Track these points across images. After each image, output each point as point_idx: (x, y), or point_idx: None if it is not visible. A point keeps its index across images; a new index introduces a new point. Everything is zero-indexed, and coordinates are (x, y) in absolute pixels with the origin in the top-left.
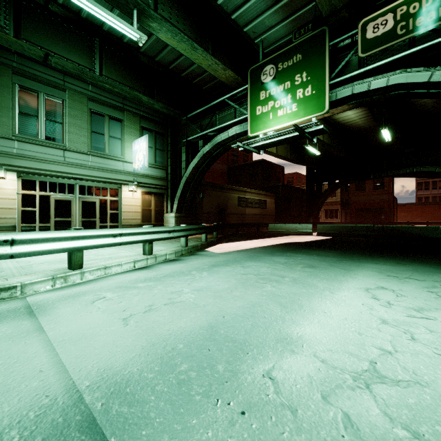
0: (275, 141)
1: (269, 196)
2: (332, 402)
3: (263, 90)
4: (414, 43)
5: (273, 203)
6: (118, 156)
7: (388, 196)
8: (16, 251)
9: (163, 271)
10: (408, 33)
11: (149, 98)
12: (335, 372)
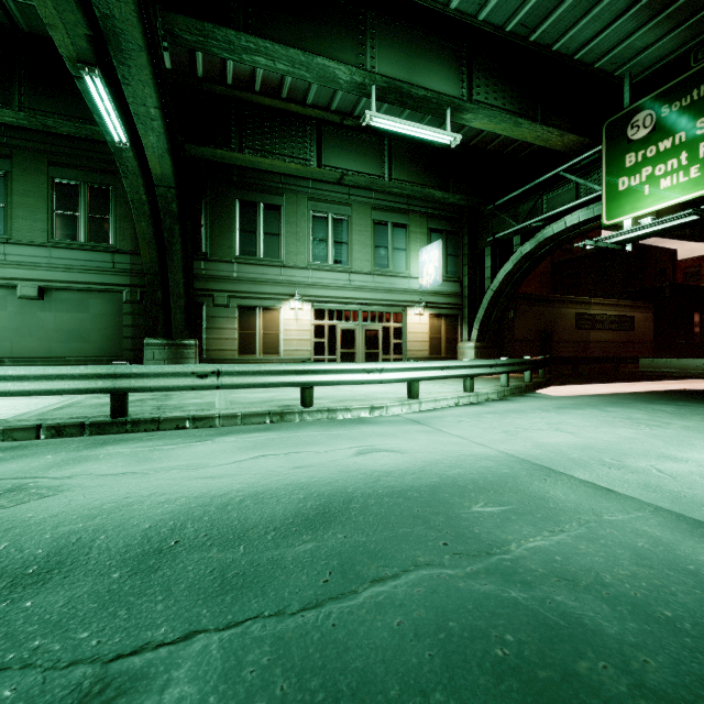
0: (656, 231)
1: (639, 309)
2: None
3: (631, 152)
4: None
5: (648, 321)
6: (403, 272)
7: None
8: (383, 377)
9: (499, 407)
10: None
11: (443, 193)
12: None
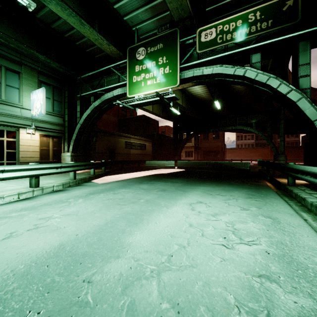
0: (145, 102)
1: (147, 141)
2: (127, 292)
3: (137, 65)
4: (227, 50)
5: (150, 146)
6: (16, 103)
7: (221, 143)
8: None
9: (44, 200)
10: (223, 42)
11: (45, 57)
12: (141, 267)
